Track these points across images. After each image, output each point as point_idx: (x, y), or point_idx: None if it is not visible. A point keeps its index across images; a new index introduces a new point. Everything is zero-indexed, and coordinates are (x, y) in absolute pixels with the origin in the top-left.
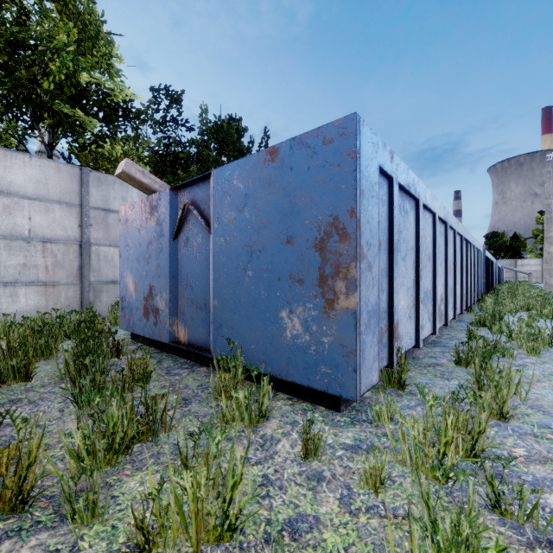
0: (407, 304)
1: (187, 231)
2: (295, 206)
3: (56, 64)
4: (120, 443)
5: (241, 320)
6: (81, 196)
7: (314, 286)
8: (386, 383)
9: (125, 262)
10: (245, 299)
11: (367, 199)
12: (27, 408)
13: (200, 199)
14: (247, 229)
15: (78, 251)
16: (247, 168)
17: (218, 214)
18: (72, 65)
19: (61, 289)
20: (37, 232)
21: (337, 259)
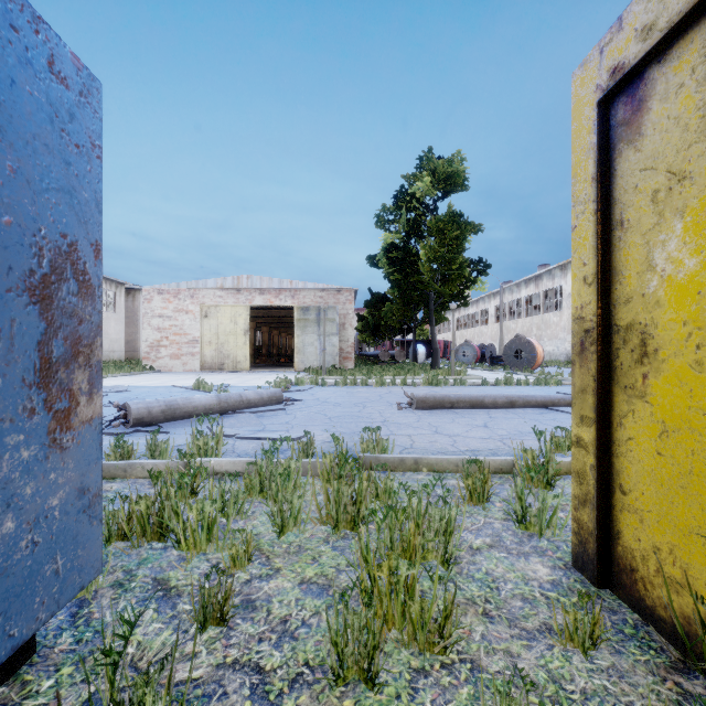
0: None
1: None
2: None
3: None
4: None
5: None
6: None
7: (29, 387)
8: None
9: None
10: None
11: None
12: None
13: None
14: None
15: None
16: None
17: None
18: None
19: None
20: None
21: (77, 328)
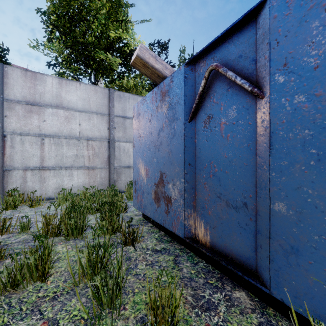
0: None
1: (210, 106)
2: None
3: (95, 24)
4: None
5: None
6: (109, 108)
7: None
8: None
9: (138, 150)
10: None
11: None
12: None
13: (233, 57)
14: None
15: (107, 145)
16: None
17: (286, 58)
18: (104, 21)
19: (97, 172)
20: (84, 133)
21: None
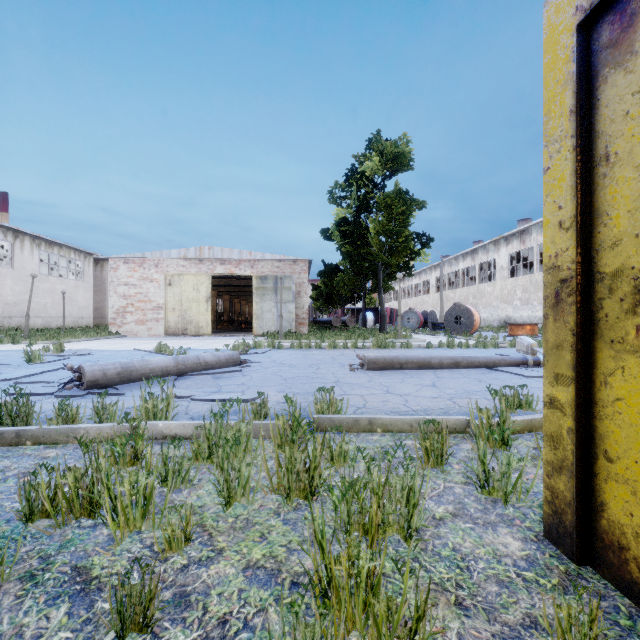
0: None
1: None
2: None
3: None
4: None
5: None
6: None
7: None
8: None
9: None
10: None
11: None
12: None
13: None
14: None
15: None
16: None
17: None
18: None
19: None
20: None
21: None
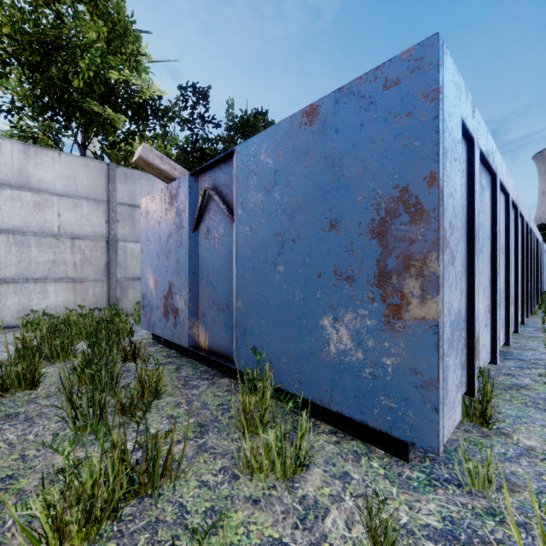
0: (483, 309)
1: (208, 220)
2: (342, 178)
3: (85, 61)
4: (103, 508)
5: (270, 326)
6: (108, 192)
7: (369, 286)
8: (463, 415)
9: (146, 257)
10: (275, 300)
11: (450, 161)
12: (20, 427)
13: (221, 182)
14: (277, 213)
15: (105, 247)
16: (277, 137)
17: (242, 198)
18: (100, 61)
19: (89, 286)
20: (66, 228)
21: (406, 248)
